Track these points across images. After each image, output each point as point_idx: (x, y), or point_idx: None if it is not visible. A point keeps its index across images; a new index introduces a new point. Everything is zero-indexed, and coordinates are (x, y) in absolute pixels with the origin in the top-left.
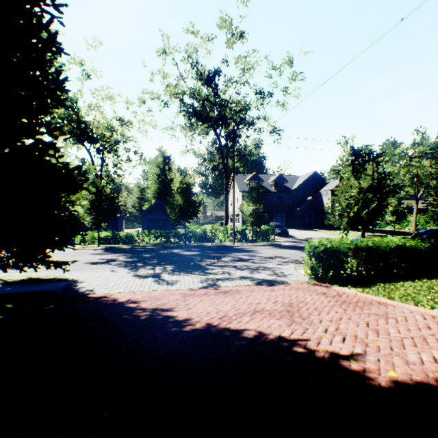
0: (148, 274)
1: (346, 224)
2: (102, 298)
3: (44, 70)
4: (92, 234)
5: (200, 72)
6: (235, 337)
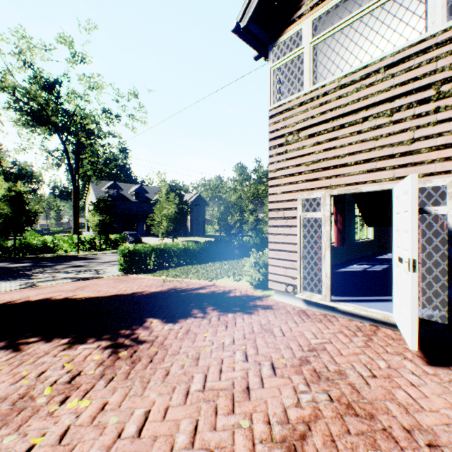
0: None
1: (162, 233)
2: None
3: None
4: None
5: (37, 75)
6: (25, 301)
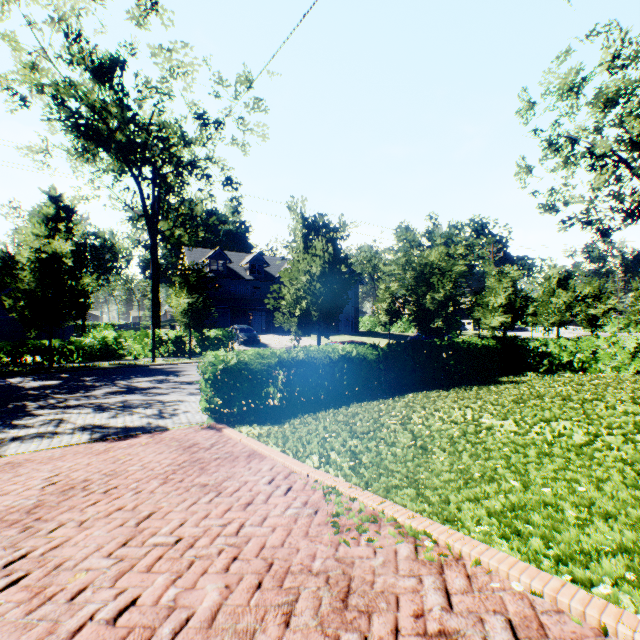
0: None
1: (297, 326)
2: None
3: None
4: None
5: (86, 55)
6: None
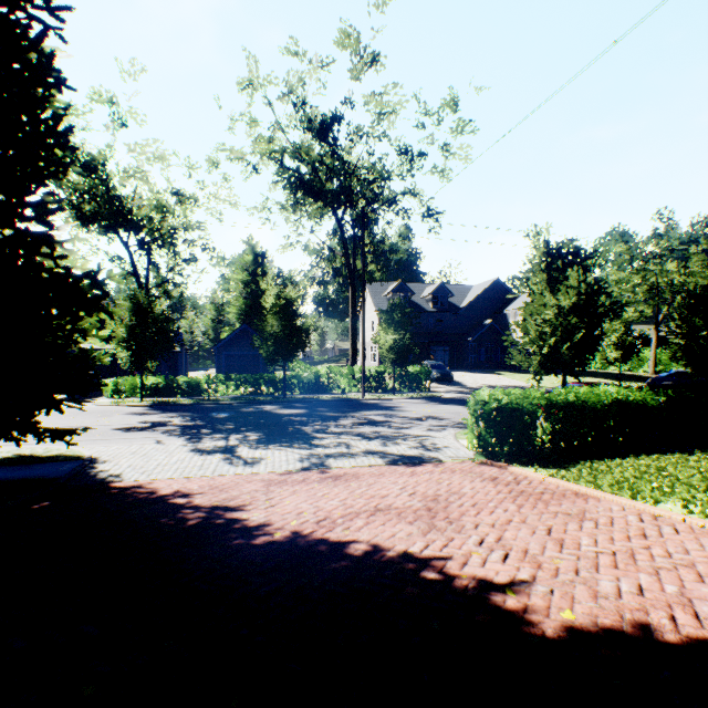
0: (215, 448)
1: (538, 365)
2: (132, 489)
3: (33, 114)
4: (132, 380)
5: (310, 118)
6: (334, 554)
